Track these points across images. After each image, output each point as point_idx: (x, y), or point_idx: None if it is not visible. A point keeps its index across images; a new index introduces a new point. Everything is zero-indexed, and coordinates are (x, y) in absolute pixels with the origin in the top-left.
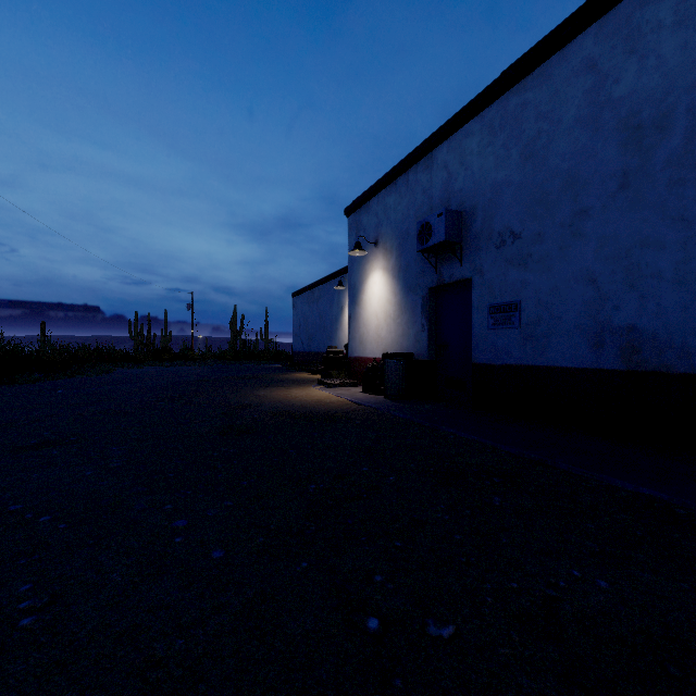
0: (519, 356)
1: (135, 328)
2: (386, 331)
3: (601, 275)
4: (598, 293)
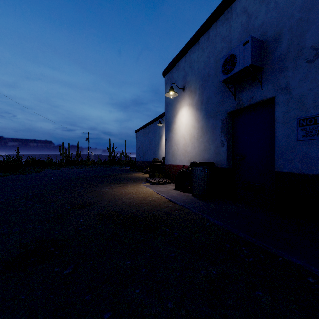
0: None
1: (62, 150)
2: (191, 147)
3: None
4: None
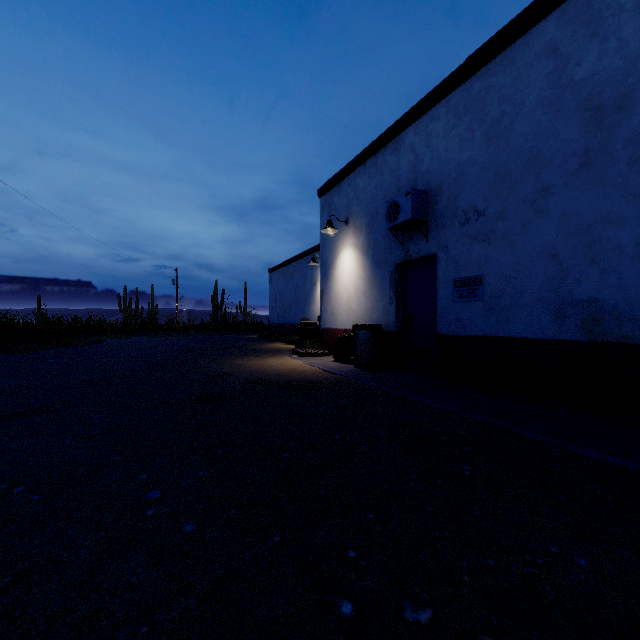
0: (483, 327)
1: (124, 302)
2: (356, 304)
3: (563, 250)
4: (560, 267)
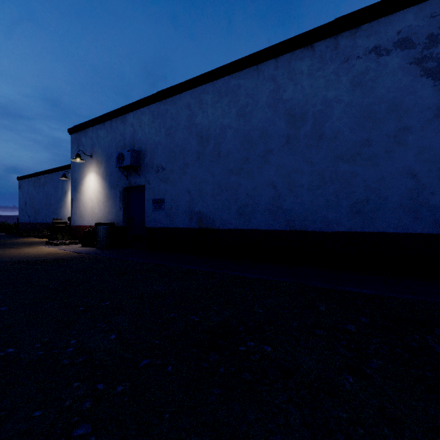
0: (164, 223)
1: None
2: (98, 209)
3: (192, 191)
4: (191, 198)
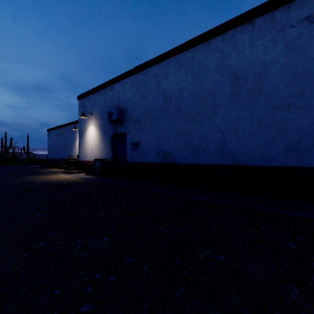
0: (140, 159)
1: None
2: (96, 150)
3: (159, 136)
4: (158, 141)
